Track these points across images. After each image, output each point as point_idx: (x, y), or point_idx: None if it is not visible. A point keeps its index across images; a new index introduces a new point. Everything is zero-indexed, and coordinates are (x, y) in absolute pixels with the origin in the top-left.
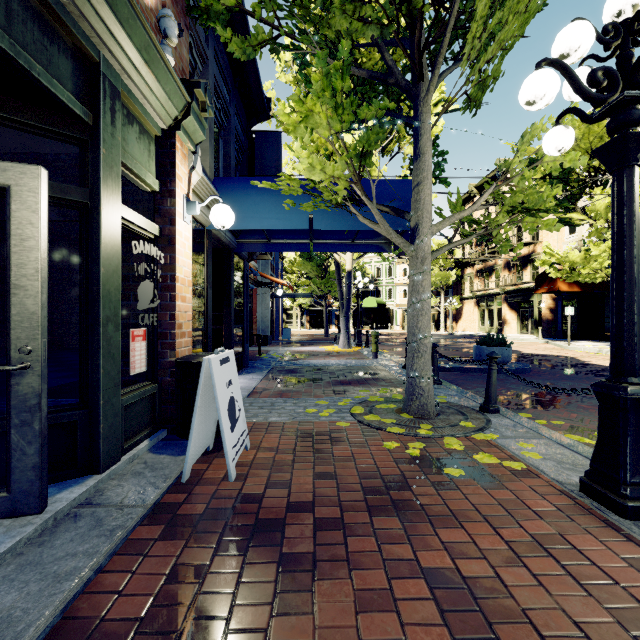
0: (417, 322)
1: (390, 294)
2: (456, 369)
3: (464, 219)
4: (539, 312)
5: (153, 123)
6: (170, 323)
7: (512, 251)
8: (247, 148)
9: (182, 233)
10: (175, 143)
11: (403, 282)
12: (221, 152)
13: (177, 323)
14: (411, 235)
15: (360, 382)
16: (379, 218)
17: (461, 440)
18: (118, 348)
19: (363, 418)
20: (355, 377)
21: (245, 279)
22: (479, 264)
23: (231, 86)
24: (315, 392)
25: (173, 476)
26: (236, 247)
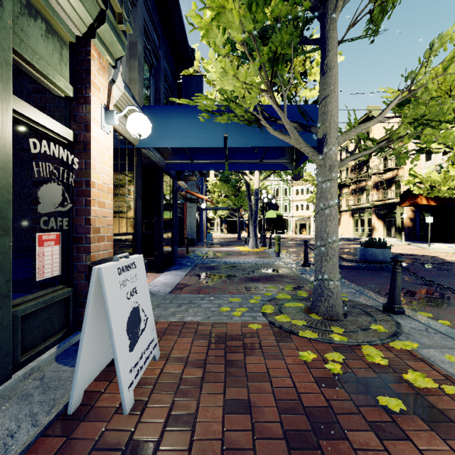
0: (325, 227)
1: (286, 208)
2: (345, 267)
3: (361, 136)
4: (401, 221)
5: (64, 26)
6: (85, 227)
7: (379, 175)
8: (176, 89)
9: (100, 141)
10: (90, 50)
11: (295, 199)
12: (152, 87)
13: (93, 227)
14: (319, 145)
15: (267, 278)
16: (289, 127)
17: (379, 348)
18: (7, 254)
19: (274, 319)
20: (263, 274)
21: (174, 194)
22: (353, 185)
23: (160, 34)
24: (229, 288)
25: (62, 402)
26: (165, 166)
